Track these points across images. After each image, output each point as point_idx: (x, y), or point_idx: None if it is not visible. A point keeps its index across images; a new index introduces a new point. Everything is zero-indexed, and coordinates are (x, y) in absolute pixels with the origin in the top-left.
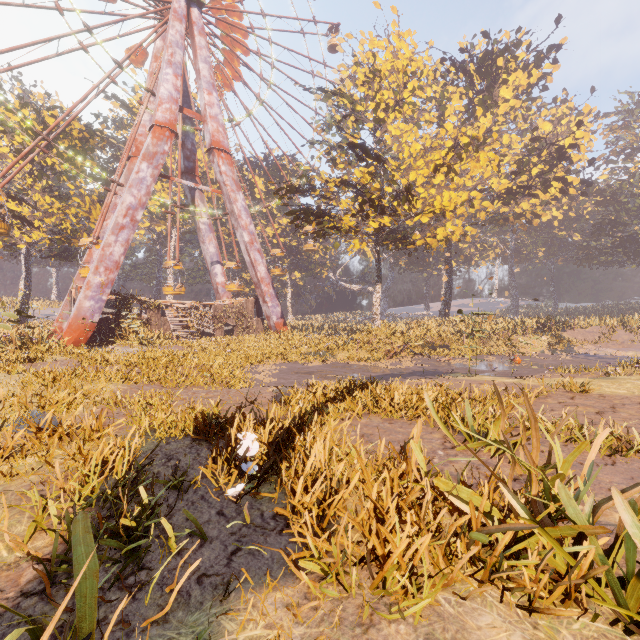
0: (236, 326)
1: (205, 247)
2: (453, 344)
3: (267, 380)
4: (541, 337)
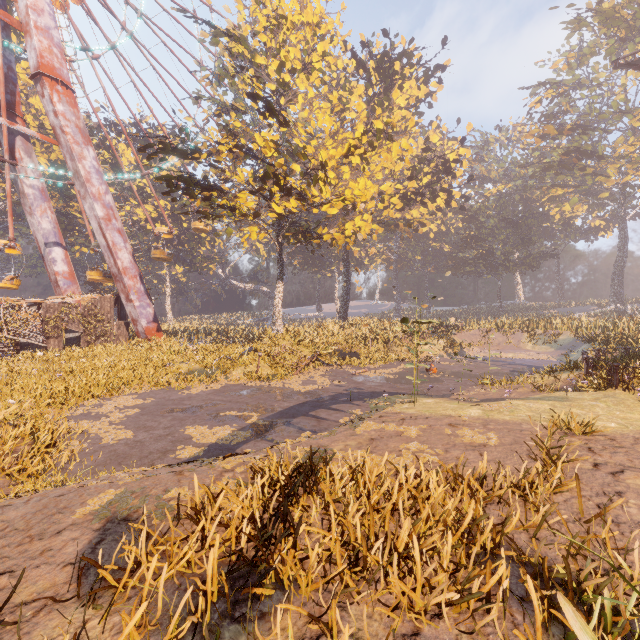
0: (84, 333)
1: (34, 221)
2: (361, 351)
3: (112, 437)
4: (438, 341)
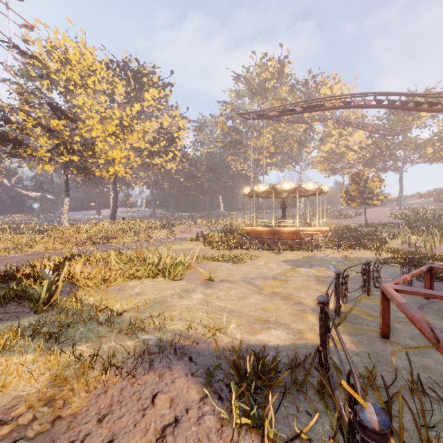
0: None
1: None
2: (119, 236)
3: None
4: (163, 230)
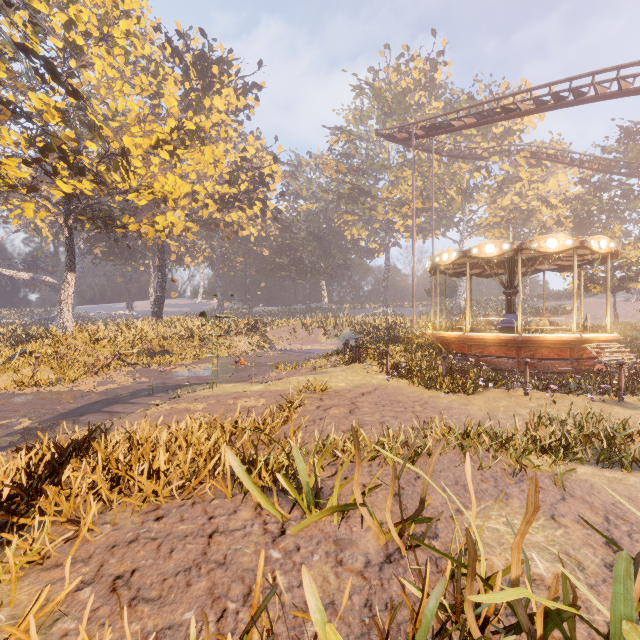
0: None
1: None
2: (174, 349)
3: None
4: (252, 337)
